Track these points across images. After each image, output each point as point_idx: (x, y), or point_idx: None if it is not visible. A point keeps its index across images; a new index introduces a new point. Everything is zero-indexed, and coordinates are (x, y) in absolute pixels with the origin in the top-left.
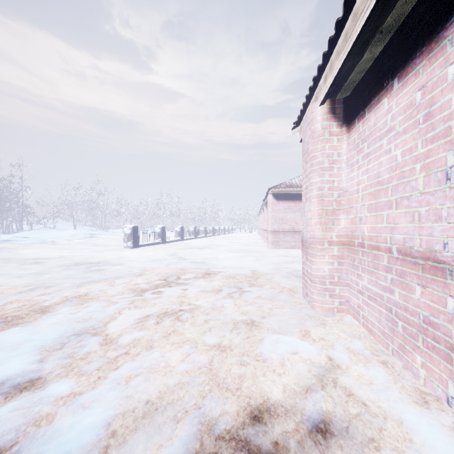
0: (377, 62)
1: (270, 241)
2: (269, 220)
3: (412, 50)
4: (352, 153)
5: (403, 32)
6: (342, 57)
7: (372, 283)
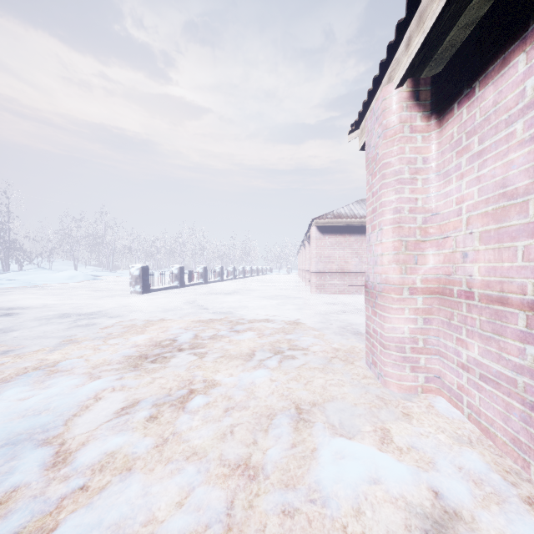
0: (500, 1)
1: (314, 284)
2: (313, 258)
3: None
4: (448, 156)
5: None
6: None
7: (490, 356)
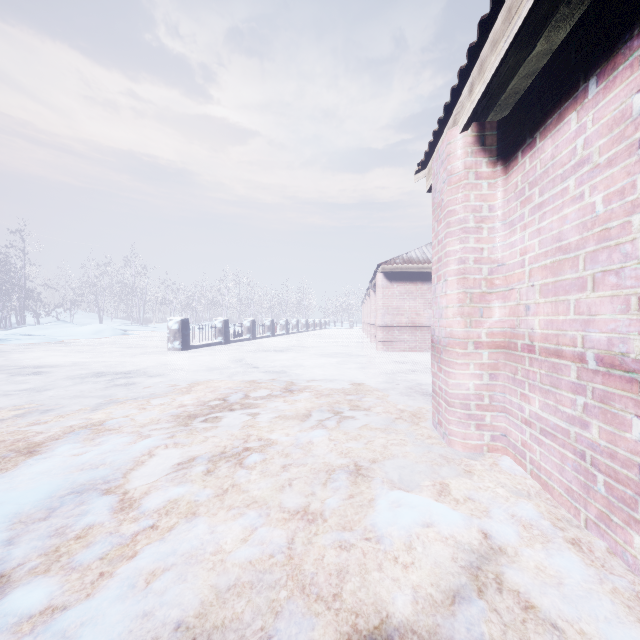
0: (556, 56)
1: (380, 340)
2: (379, 310)
3: (625, 27)
4: (513, 205)
5: (606, 1)
6: (501, 49)
7: (549, 409)
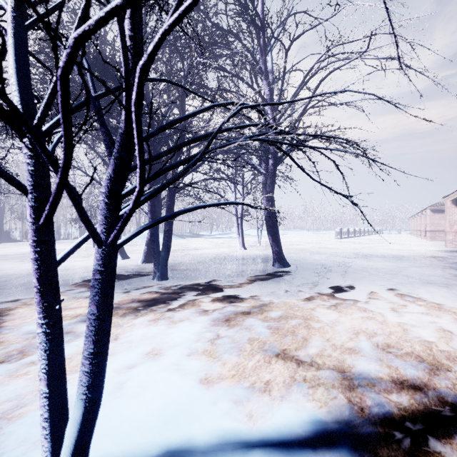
0: None
1: (428, 236)
2: (428, 224)
3: None
4: None
5: None
6: (451, 199)
7: None
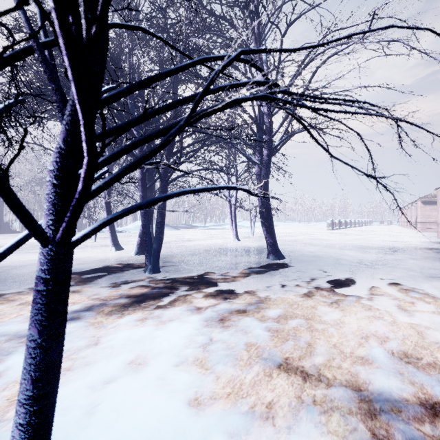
0: None
1: (419, 228)
2: (418, 216)
3: None
4: None
5: None
6: None
7: None
